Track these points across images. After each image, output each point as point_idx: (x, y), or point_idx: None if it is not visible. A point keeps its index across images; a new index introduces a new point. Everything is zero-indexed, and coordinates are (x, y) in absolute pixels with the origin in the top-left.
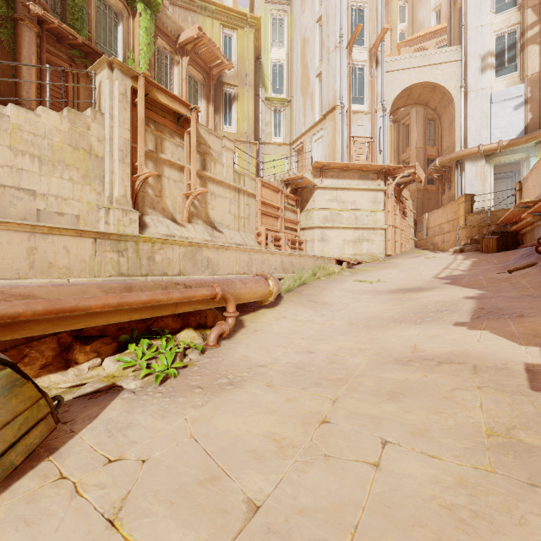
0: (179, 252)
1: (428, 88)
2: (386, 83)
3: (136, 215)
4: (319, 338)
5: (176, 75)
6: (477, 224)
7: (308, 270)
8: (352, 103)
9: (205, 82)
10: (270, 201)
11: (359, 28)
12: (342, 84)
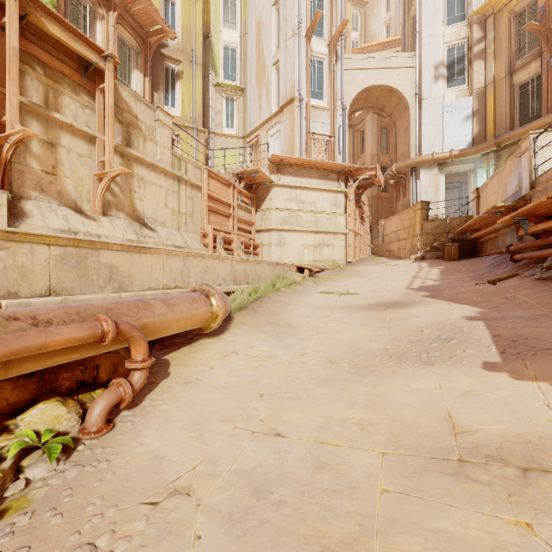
0: (48, 255)
1: (385, 92)
2: (345, 81)
3: (1, 196)
4: (289, 395)
5: (99, 33)
6: (432, 231)
7: (266, 281)
8: (311, 97)
9: (141, 50)
10: (219, 196)
11: (319, 15)
12: (301, 75)
